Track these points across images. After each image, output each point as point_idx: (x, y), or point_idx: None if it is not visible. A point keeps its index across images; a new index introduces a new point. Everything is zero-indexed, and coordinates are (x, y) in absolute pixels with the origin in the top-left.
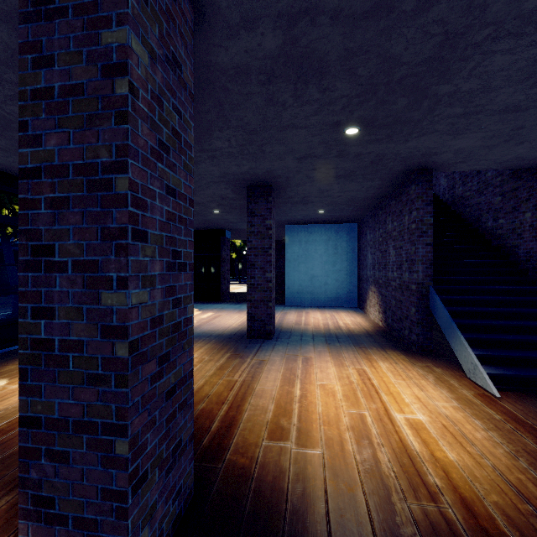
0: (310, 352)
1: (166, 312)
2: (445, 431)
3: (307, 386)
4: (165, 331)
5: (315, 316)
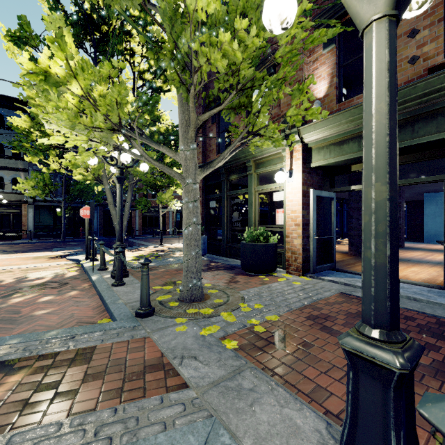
0: (416, 251)
1: None
2: (442, 259)
3: (405, 253)
4: None
5: (439, 246)
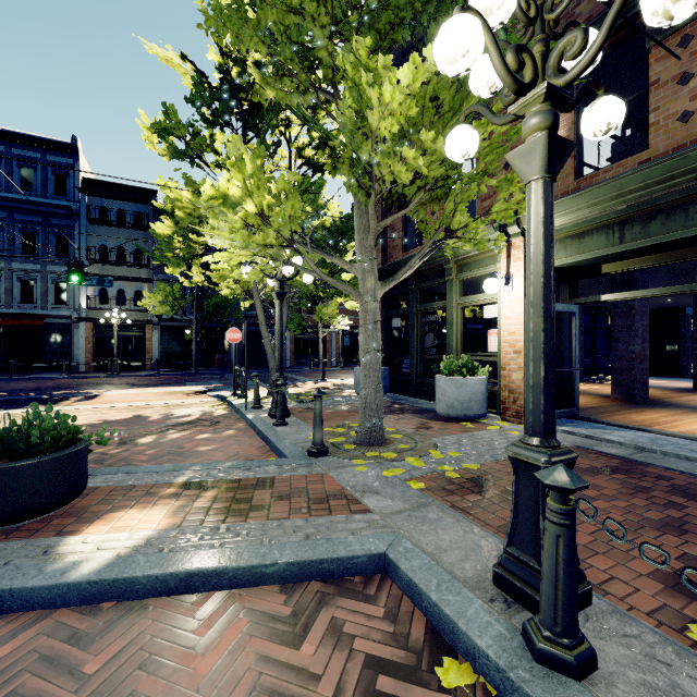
0: None
1: (641, 351)
2: None
3: None
4: (641, 355)
5: None
